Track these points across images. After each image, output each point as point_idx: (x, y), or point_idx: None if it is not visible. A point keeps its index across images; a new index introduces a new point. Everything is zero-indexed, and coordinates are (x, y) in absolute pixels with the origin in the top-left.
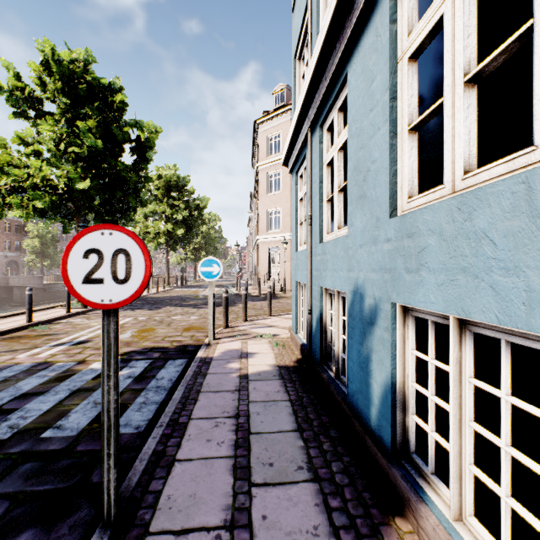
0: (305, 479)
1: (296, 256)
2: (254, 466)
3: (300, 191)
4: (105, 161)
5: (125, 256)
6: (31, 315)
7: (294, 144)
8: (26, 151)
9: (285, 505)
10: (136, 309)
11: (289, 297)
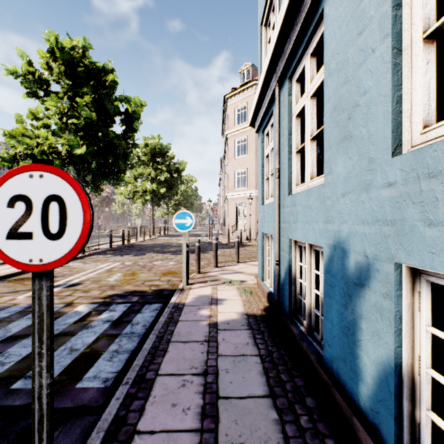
0: None
1: (263, 209)
2: None
3: (267, 148)
4: (99, 130)
5: (58, 204)
6: None
7: (261, 103)
8: (37, 124)
9: None
10: (124, 254)
11: (254, 245)
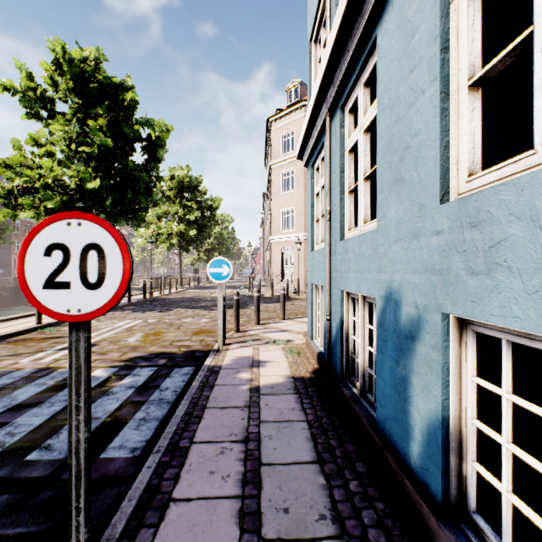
0: (329, 535)
1: (312, 256)
2: (265, 512)
3: (317, 185)
4: (116, 160)
5: (97, 252)
6: (41, 317)
7: (310, 133)
8: (39, 152)
9: None
10: (147, 310)
11: (303, 299)
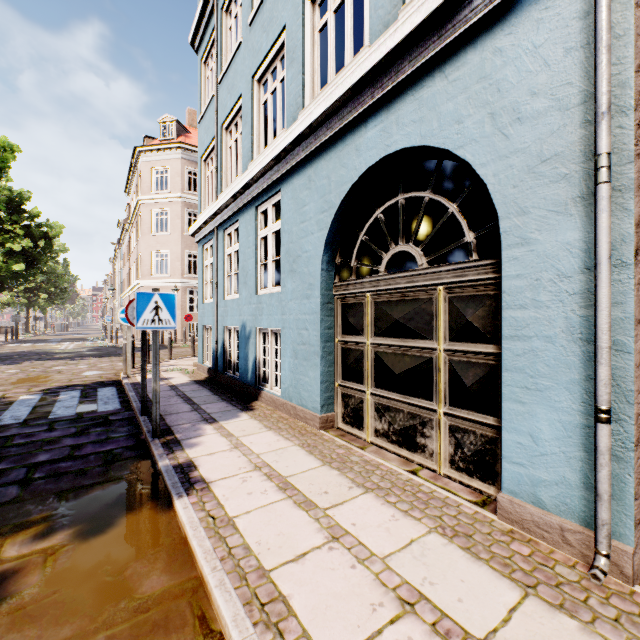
0: (221, 401)
1: (203, 307)
2: (197, 402)
3: (207, 260)
4: None
5: None
6: None
7: (203, 228)
8: None
9: (215, 405)
10: None
11: (182, 346)
